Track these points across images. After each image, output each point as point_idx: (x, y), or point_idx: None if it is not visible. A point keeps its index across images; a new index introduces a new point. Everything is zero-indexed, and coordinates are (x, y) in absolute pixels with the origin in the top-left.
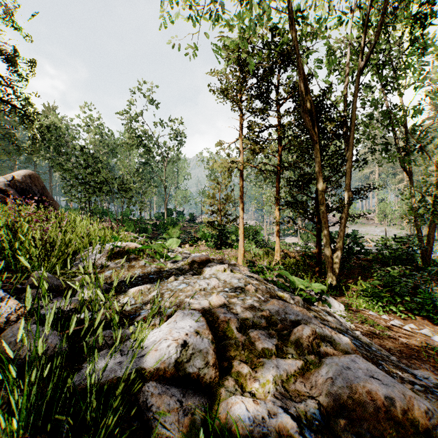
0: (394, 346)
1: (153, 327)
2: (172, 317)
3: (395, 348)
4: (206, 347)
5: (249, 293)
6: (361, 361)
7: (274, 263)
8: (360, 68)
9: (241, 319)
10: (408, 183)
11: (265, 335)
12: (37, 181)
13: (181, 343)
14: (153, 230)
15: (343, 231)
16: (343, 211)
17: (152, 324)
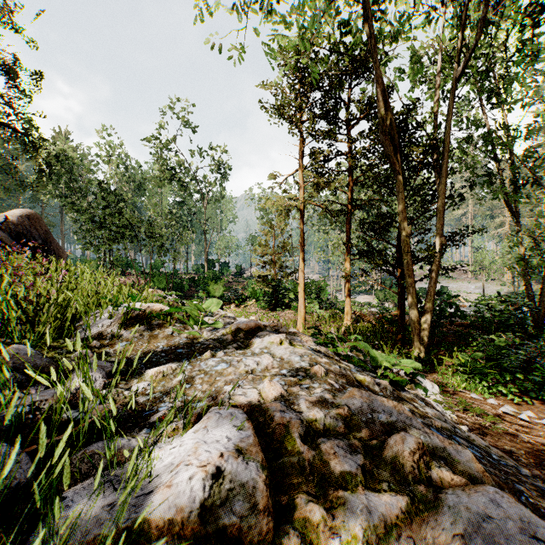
0: (515, 447)
1: (175, 433)
2: (202, 421)
3: (517, 451)
4: (252, 477)
5: (317, 378)
6: (506, 501)
7: (344, 328)
8: (456, 77)
9: (306, 420)
10: (510, 227)
11: (345, 447)
12: (39, 223)
13: (211, 471)
14: (190, 286)
15: (433, 288)
16: (433, 261)
17: (174, 428)
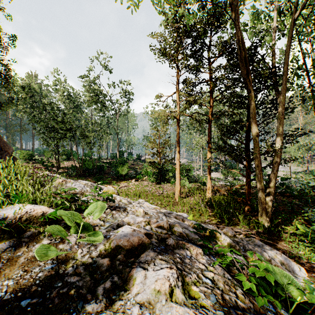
0: None
1: None
2: None
3: None
4: None
5: None
6: None
7: (206, 199)
8: (293, 19)
9: None
10: (302, 131)
11: None
12: None
13: None
14: (108, 167)
15: (276, 174)
16: (275, 155)
17: None
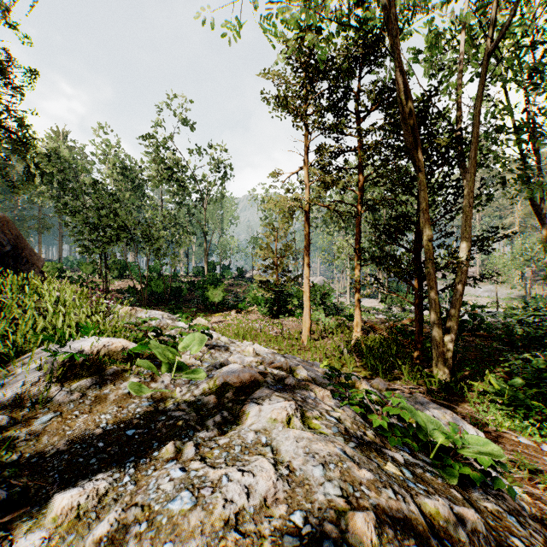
0: None
1: None
2: None
3: None
4: None
5: None
6: None
7: (353, 341)
8: (486, 58)
9: None
10: (520, 228)
11: None
12: (8, 227)
13: None
14: (190, 290)
15: (459, 301)
16: (459, 270)
17: None
